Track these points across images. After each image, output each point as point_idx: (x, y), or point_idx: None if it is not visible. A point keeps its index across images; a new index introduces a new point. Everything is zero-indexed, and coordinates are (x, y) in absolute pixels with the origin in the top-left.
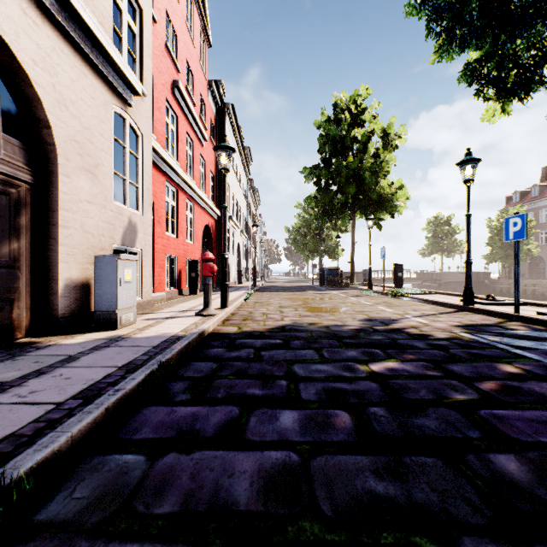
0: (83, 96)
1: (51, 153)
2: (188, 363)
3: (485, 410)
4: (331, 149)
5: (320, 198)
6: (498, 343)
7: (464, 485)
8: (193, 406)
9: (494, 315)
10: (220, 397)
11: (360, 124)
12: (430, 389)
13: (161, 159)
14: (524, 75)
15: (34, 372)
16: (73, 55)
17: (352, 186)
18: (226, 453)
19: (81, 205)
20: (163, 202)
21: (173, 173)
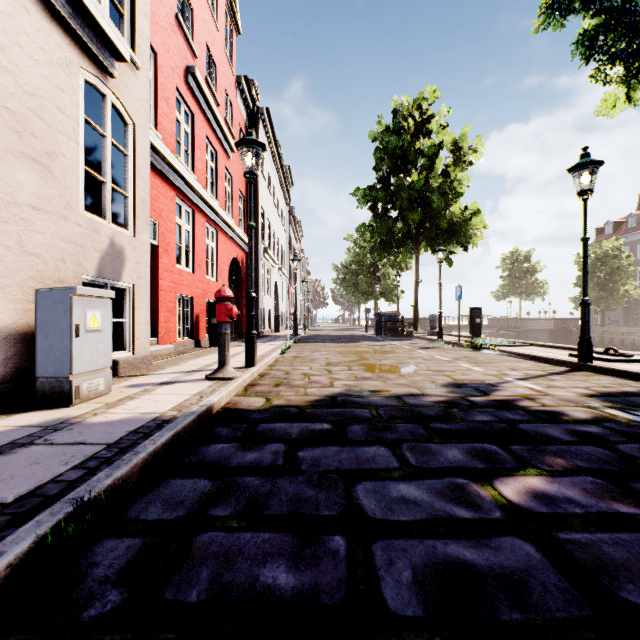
0: (22, 41)
1: None
2: (162, 481)
3: None
4: (390, 166)
5: (376, 227)
6: None
7: None
8: None
9: (629, 377)
10: (193, 603)
11: (425, 135)
12: None
13: (169, 166)
14: None
15: None
16: None
17: (416, 211)
18: None
19: (19, 211)
20: (173, 224)
21: (186, 188)
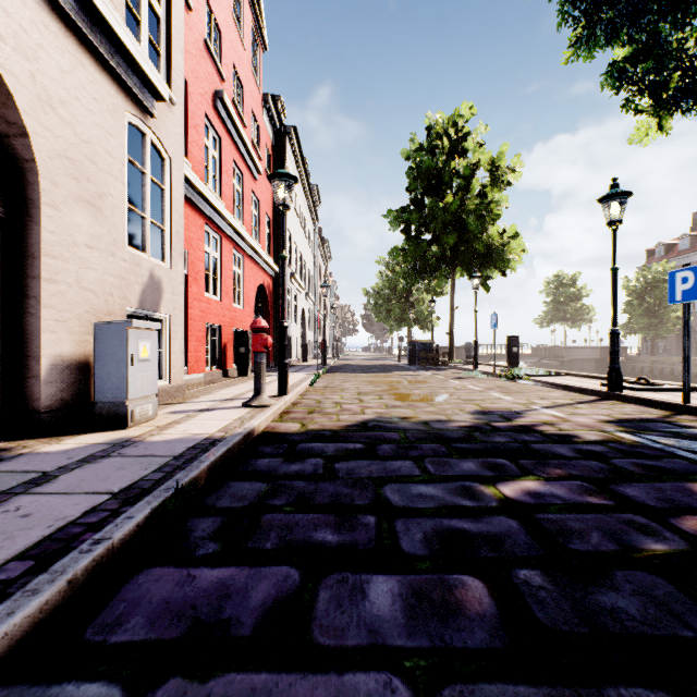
0: (80, 94)
1: (30, 173)
2: (224, 483)
3: None
4: (423, 187)
5: (409, 250)
6: (677, 448)
7: None
8: (224, 567)
9: (653, 406)
10: (269, 549)
11: (461, 153)
12: (604, 531)
13: (199, 194)
14: (692, 77)
15: None
16: (63, 35)
17: (451, 235)
18: (273, 679)
19: (77, 250)
20: (202, 252)
21: (214, 215)
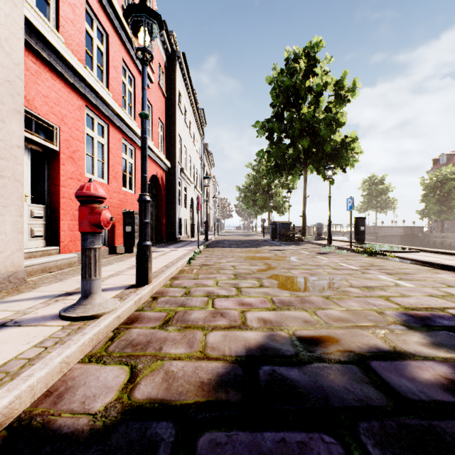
0: None
1: None
2: None
3: None
4: (284, 102)
5: (272, 152)
6: None
7: None
8: None
9: None
10: None
11: (312, 77)
12: None
13: (73, 71)
14: None
15: None
16: None
17: (306, 139)
18: None
19: None
20: (80, 133)
21: (97, 100)
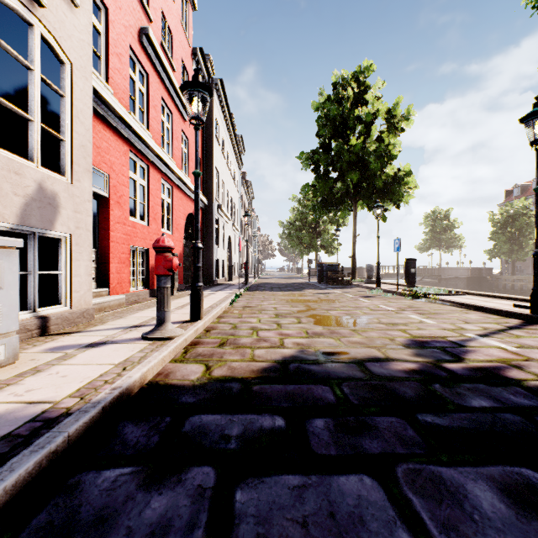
0: None
1: None
2: None
3: None
4: (331, 132)
5: (318, 187)
6: None
7: None
8: None
9: None
10: None
11: (363, 104)
12: None
13: (121, 120)
14: None
15: None
16: None
17: (355, 172)
18: None
19: None
20: (125, 177)
21: (140, 143)
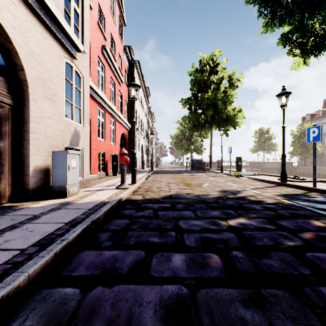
0: (45, 51)
1: (25, 86)
2: (111, 220)
3: (309, 253)
4: (198, 88)
5: (191, 117)
6: (307, 206)
7: (308, 313)
8: (114, 250)
9: (300, 188)
10: (131, 244)
11: (215, 73)
12: (270, 238)
13: (95, 93)
14: (318, 40)
15: (10, 226)
16: (38, 25)
17: (210, 110)
18: (136, 286)
19: (44, 119)
20: (96, 119)
21: (102, 102)
